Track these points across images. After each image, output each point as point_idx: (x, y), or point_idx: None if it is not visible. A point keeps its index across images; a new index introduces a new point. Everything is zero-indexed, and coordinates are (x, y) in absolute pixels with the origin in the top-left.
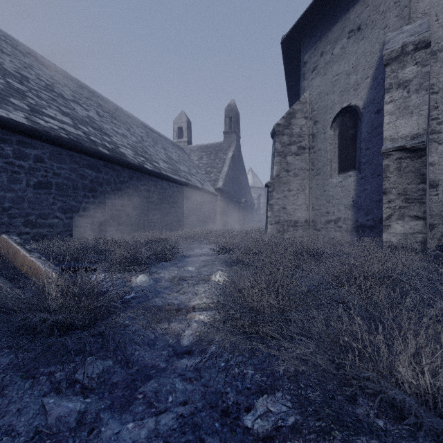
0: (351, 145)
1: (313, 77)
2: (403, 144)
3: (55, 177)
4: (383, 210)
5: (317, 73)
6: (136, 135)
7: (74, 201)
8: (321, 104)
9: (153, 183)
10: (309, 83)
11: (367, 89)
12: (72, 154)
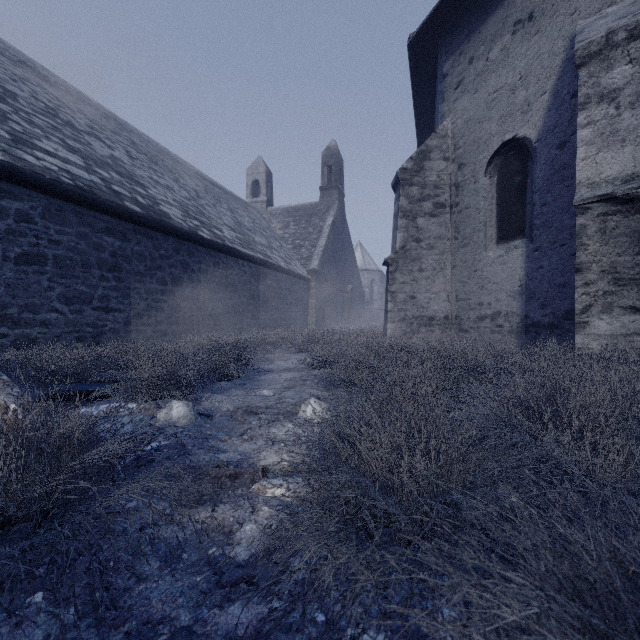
0: (517, 200)
1: (458, 97)
2: (610, 190)
3: (52, 247)
4: (576, 297)
5: (463, 91)
6: (188, 188)
7: (84, 286)
8: (470, 137)
9: (212, 260)
10: (450, 106)
11: (544, 111)
12: (81, 210)
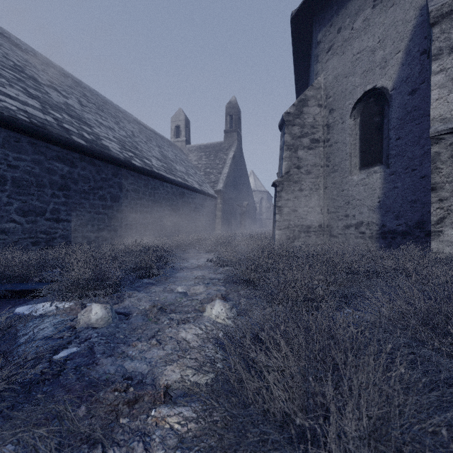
0: (376, 135)
1: (329, 59)
2: None
3: (11, 170)
4: (431, 211)
5: (333, 53)
6: (126, 129)
7: (38, 201)
8: (338, 88)
9: (143, 182)
10: (323, 66)
11: (399, 66)
12: (35, 142)
